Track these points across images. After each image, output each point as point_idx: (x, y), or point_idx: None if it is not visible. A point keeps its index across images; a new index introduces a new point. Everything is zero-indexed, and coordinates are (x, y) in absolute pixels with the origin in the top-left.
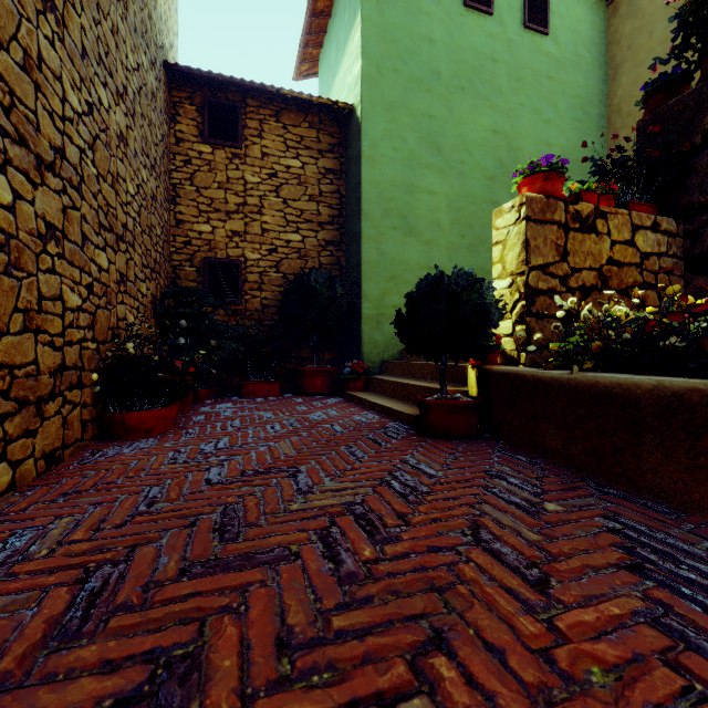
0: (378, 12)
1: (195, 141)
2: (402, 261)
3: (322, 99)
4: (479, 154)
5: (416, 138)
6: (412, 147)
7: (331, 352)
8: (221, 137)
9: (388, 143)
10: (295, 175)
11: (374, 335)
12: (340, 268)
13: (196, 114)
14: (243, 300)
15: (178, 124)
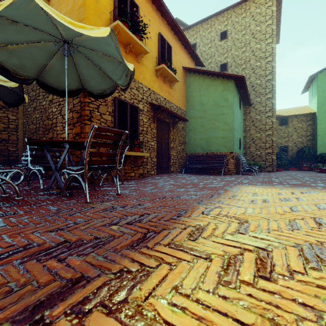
0: (322, 93)
1: (278, 126)
2: None
3: (307, 113)
4: None
5: None
6: None
7: (310, 162)
8: (283, 124)
9: (325, 119)
10: (300, 127)
11: None
12: (312, 144)
13: (278, 121)
14: (288, 153)
15: None
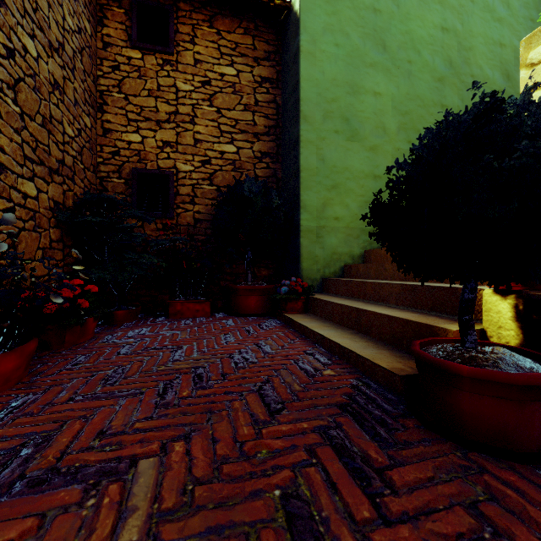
0: None
1: (123, 45)
2: (344, 168)
3: None
4: (427, 53)
5: (360, 34)
6: (355, 43)
7: (267, 268)
8: (151, 41)
9: (329, 38)
10: (230, 83)
11: (314, 250)
12: (276, 181)
13: (124, 17)
14: (175, 214)
15: (105, 27)
